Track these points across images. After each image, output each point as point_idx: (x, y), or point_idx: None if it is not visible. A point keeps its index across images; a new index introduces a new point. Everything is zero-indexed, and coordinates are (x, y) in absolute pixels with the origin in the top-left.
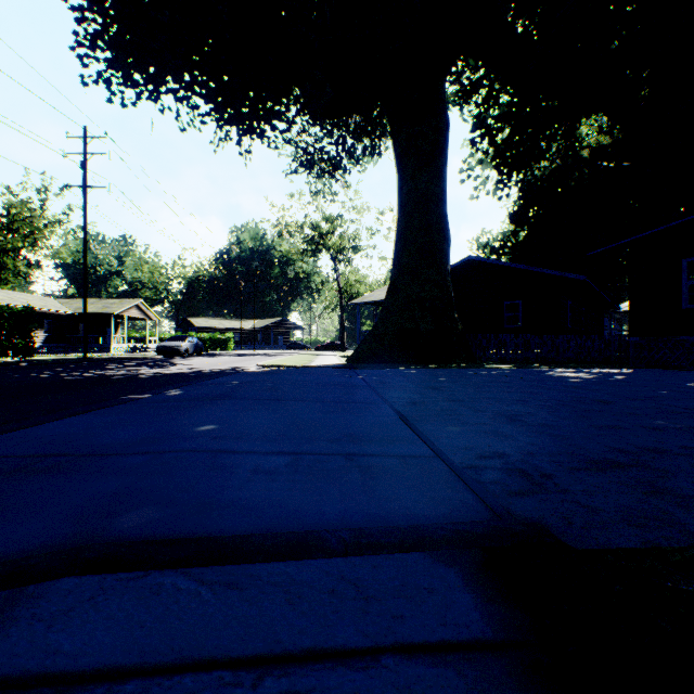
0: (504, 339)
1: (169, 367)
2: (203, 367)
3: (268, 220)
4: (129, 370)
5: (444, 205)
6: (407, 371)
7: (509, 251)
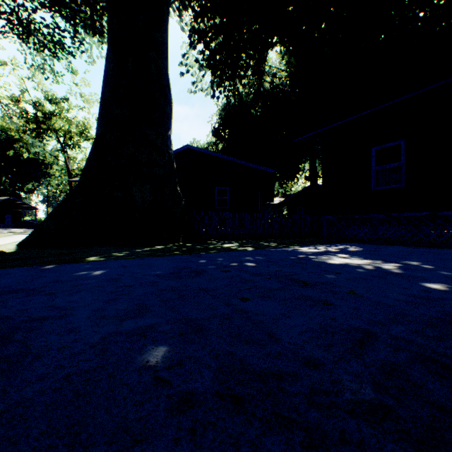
0: (224, 217)
1: None
2: None
3: None
4: None
5: (165, 60)
6: (83, 272)
7: None
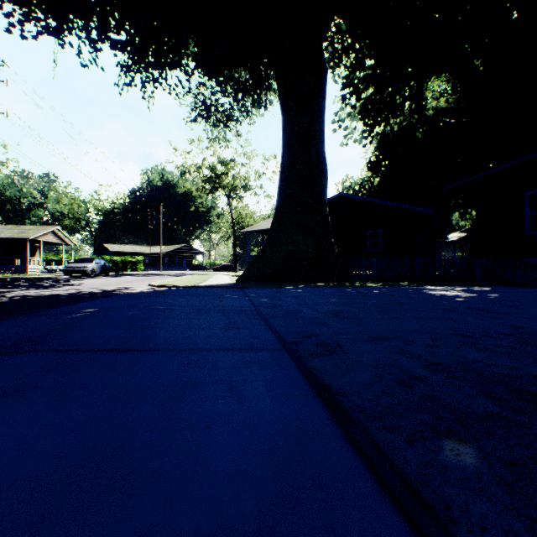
0: (372, 261)
1: (55, 287)
2: (91, 287)
3: (172, 162)
4: (0, 292)
5: (322, 143)
6: (294, 290)
7: (366, 193)
